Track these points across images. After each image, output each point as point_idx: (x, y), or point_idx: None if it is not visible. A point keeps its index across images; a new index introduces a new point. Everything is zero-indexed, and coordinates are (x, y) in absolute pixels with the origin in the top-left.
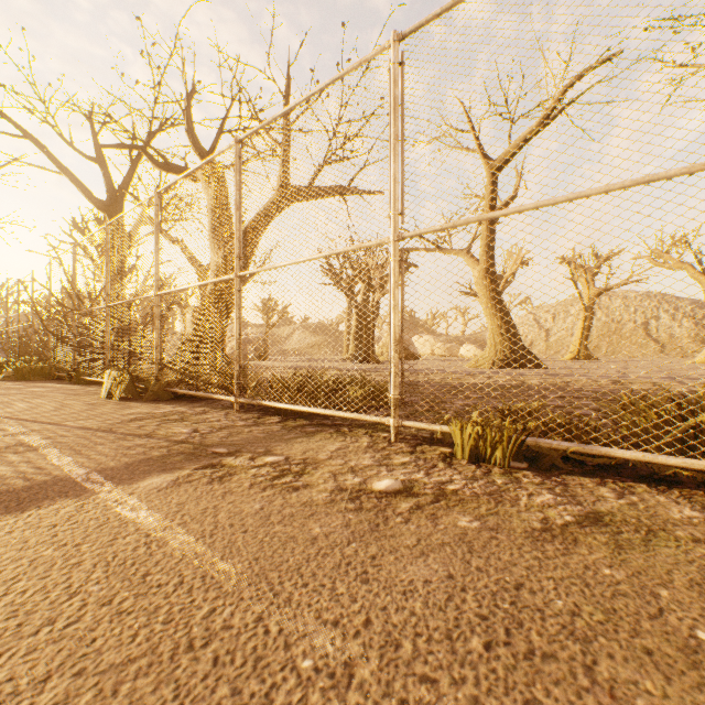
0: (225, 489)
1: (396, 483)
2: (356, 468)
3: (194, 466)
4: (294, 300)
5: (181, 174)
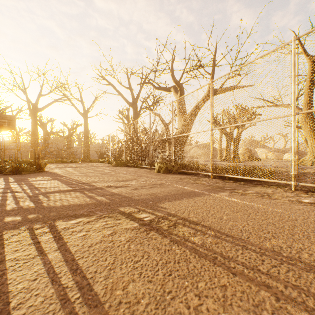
0: (249, 197)
1: (311, 201)
2: (288, 196)
3: (227, 191)
4: (240, 138)
5: (164, 90)
